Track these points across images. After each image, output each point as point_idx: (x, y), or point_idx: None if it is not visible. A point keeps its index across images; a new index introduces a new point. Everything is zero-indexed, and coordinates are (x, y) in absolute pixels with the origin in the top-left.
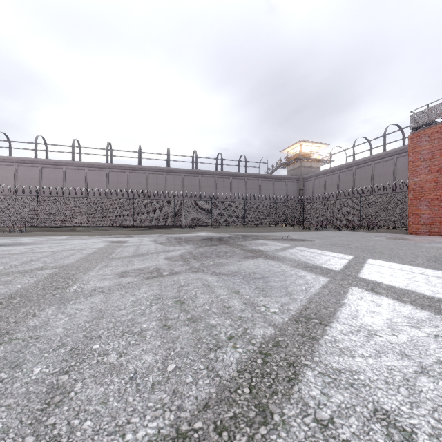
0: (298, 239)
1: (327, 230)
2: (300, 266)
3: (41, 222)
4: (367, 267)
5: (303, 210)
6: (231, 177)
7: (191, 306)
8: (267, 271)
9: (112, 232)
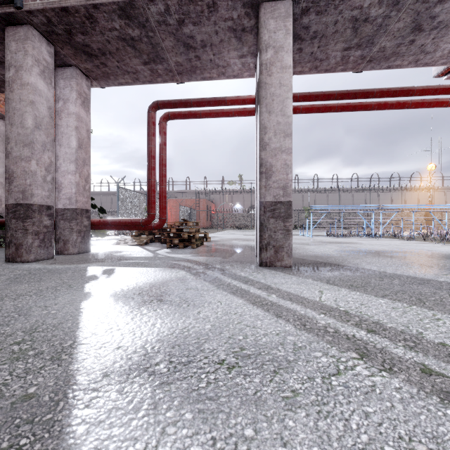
0: None
1: None
2: None
3: None
4: None
5: None
6: None
7: None
8: None
9: None
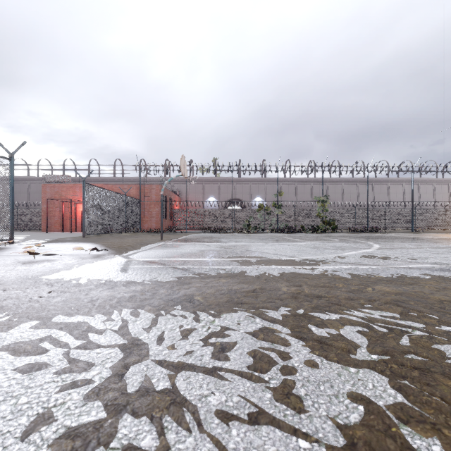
0: None
1: None
2: None
3: None
4: None
5: None
6: None
7: None
8: None
9: None
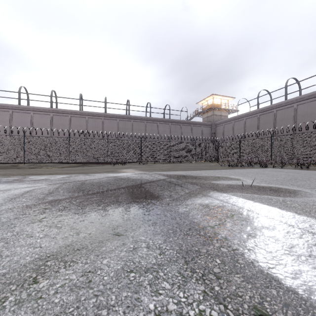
0: (276, 189)
1: (252, 167)
2: None
3: None
4: None
5: (218, 149)
6: (157, 122)
7: None
8: None
9: (29, 170)
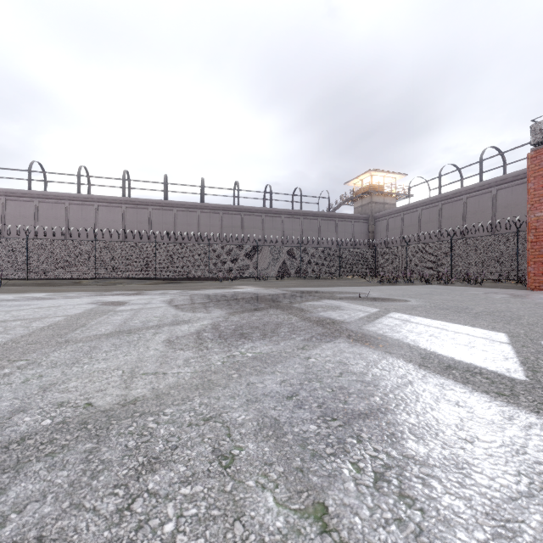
0: (384, 299)
1: (412, 283)
2: (433, 366)
3: (33, 272)
4: None
5: (375, 258)
6: (282, 215)
7: None
8: (371, 382)
9: (121, 286)
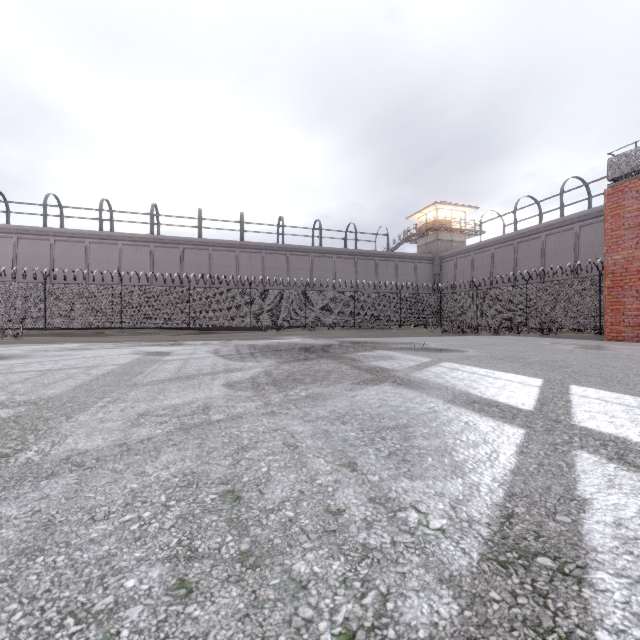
0: (440, 349)
1: (479, 334)
2: (460, 401)
3: (51, 321)
4: (579, 403)
5: (441, 305)
6: (334, 255)
7: (254, 510)
8: (403, 411)
9: (154, 337)
